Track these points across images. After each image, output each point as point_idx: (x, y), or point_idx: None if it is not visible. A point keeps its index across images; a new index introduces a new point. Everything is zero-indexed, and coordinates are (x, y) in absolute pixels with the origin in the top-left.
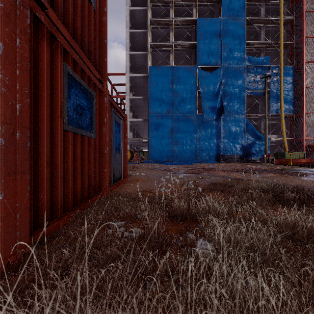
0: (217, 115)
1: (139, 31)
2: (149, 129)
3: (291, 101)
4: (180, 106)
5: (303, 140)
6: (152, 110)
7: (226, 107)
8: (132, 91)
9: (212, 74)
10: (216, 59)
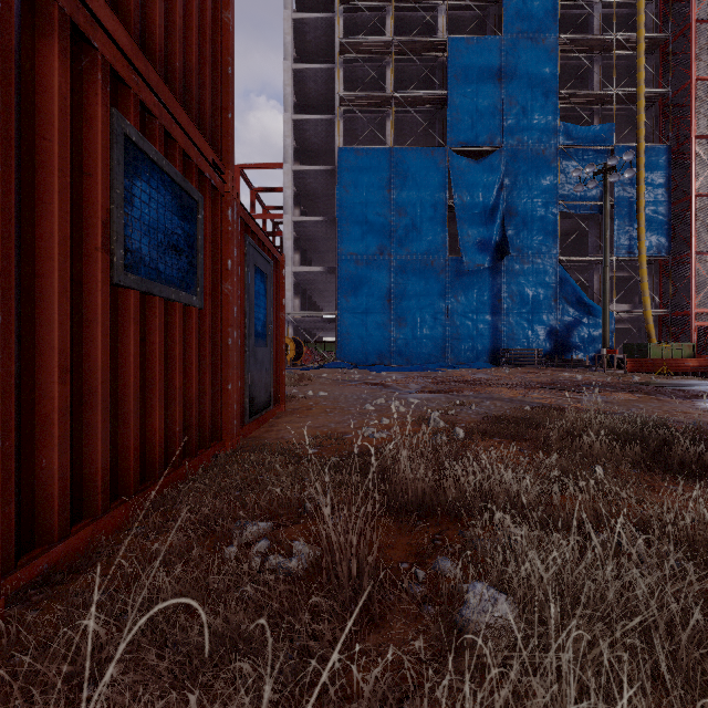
0: (493, 259)
1: (314, 67)
2: (339, 291)
3: (663, 226)
4: (408, 238)
5: (692, 315)
6: (345, 248)
7: (514, 240)
8: (300, 203)
9: (481, 165)
10: (491, 130)
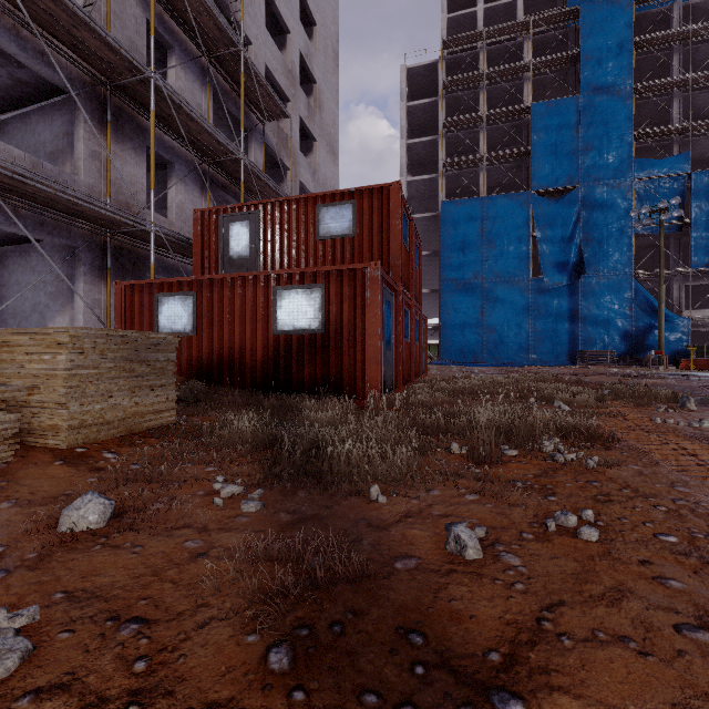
0: (571, 277)
1: (423, 140)
2: (442, 308)
3: None
4: (497, 265)
5: None
6: (447, 275)
7: (590, 261)
8: None
9: (560, 202)
10: (569, 173)
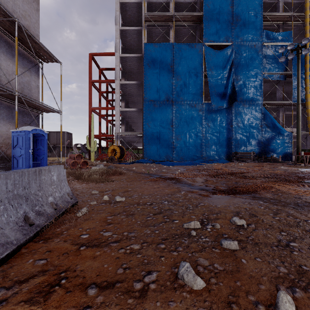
0: (228, 103)
1: (131, 1)
2: (144, 121)
3: None
4: (182, 92)
5: None
6: (148, 97)
7: (239, 93)
8: (124, 76)
9: (221, 52)
10: (227, 34)
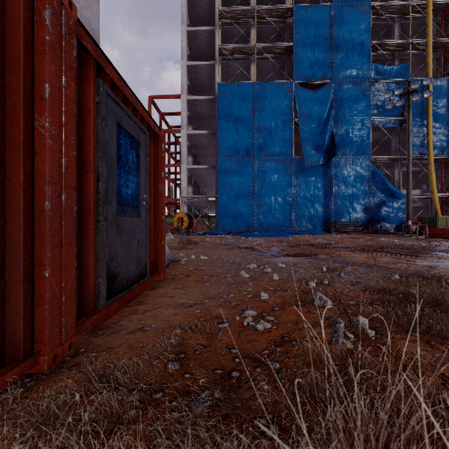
0: (325, 158)
1: (201, 29)
2: (218, 181)
3: (445, 135)
4: (266, 144)
5: None
6: (223, 151)
7: (339, 145)
8: (192, 123)
9: (317, 93)
10: (324, 69)
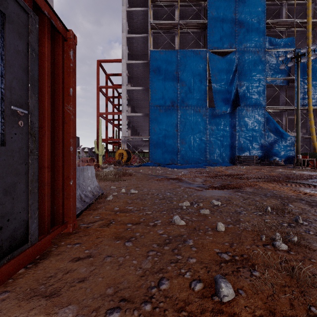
0: (231, 108)
1: (137, 9)
2: (150, 125)
3: None
4: (187, 97)
5: None
6: (154, 102)
7: (242, 98)
8: (130, 82)
9: (225, 59)
10: (230, 40)
